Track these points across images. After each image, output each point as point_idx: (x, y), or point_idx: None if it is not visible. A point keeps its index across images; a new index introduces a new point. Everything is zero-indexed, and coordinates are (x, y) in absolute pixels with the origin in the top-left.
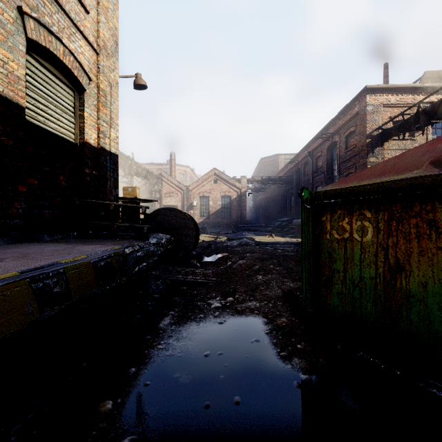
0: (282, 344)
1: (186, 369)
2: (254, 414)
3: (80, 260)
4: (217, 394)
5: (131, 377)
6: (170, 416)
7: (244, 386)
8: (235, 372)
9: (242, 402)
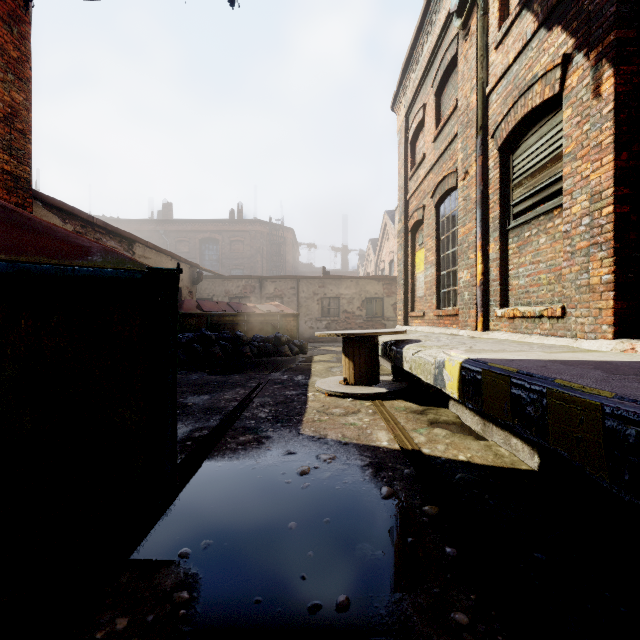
0: (154, 636)
1: (372, 568)
2: (277, 517)
3: (589, 393)
4: (316, 533)
5: (442, 544)
6: (362, 513)
7: (281, 543)
8: (289, 565)
9: (288, 525)
